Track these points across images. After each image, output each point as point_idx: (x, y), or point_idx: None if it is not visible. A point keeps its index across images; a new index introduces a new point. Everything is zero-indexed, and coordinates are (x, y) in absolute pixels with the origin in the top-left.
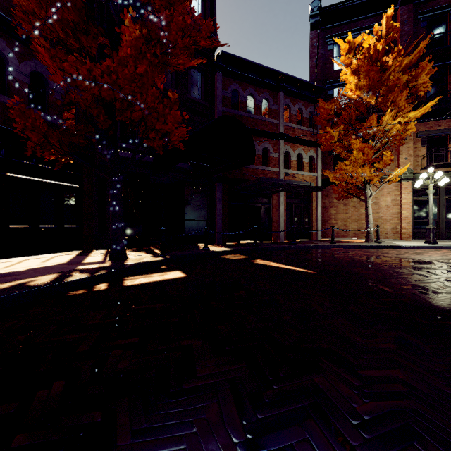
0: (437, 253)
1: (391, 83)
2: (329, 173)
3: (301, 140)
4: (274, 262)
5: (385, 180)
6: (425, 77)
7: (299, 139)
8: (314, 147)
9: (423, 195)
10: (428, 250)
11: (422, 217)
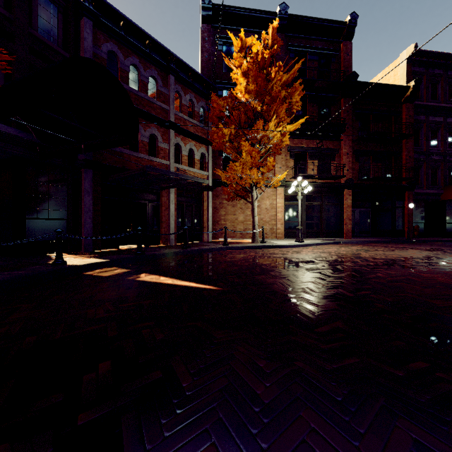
0: (308, 251)
1: (274, 94)
2: (221, 172)
3: (193, 135)
4: (165, 276)
5: (269, 184)
6: (298, 97)
7: (191, 133)
8: (205, 145)
9: (291, 200)
10: (300, 248)
11: (291, 219)
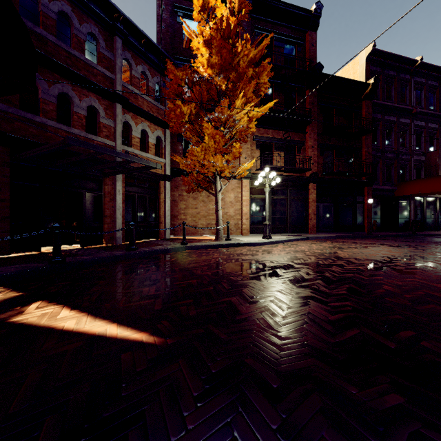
0: (279, 249)
1: (241, 70)
2: (179, 158)
3: (147, 113)
4: (72, 308)
5: (235, 174)
6: (266, 78)
7: (144, 111)
8: (162, 128)
9: (257, 194)
10: (269, 246)
11: (257, 214)
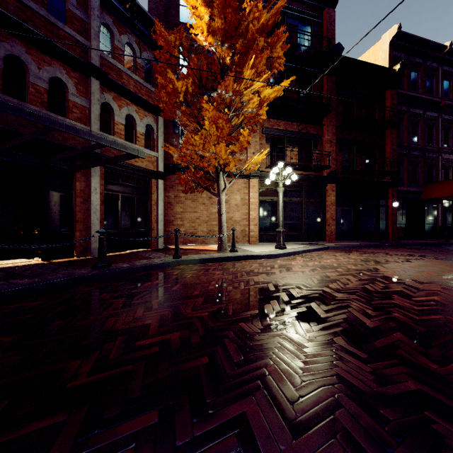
0: (300, 264)
1: (250, 36)
2: (173, 149)
3: (133, 95)
4: None
5: (242, 168)
6: (280, 51)
7: (130, 92)
8: (154, 115)
9: (267, 195)
10: (286, 259)
11: (266, 219)
